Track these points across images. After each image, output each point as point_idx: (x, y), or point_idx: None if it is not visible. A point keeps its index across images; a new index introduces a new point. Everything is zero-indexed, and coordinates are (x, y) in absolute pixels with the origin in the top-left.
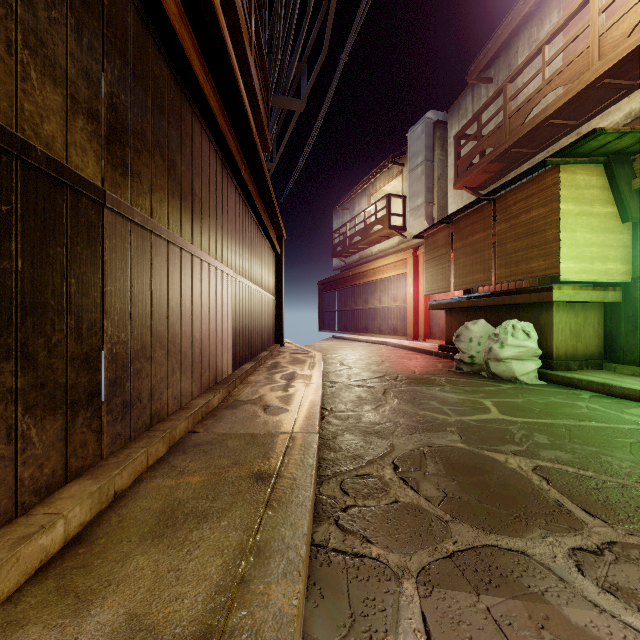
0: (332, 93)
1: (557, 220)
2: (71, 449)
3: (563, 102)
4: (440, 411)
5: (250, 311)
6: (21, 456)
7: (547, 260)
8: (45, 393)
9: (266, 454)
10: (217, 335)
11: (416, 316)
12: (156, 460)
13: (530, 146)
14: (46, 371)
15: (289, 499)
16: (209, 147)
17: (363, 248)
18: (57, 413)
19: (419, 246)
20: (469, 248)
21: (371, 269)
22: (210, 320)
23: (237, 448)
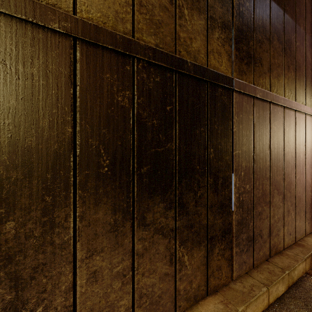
0: None
1: None
2: (210, 271)
3: None
4: None
5: None
6: (178, 274)
7: None
8: (193, 231)
9: None
10: None
11: None
12: (275, 298)
13: None
14: (194, 215)
15: None
16: None
17: None
18: (201, 245)
19: None
20: None
21: None
22: None
23: None
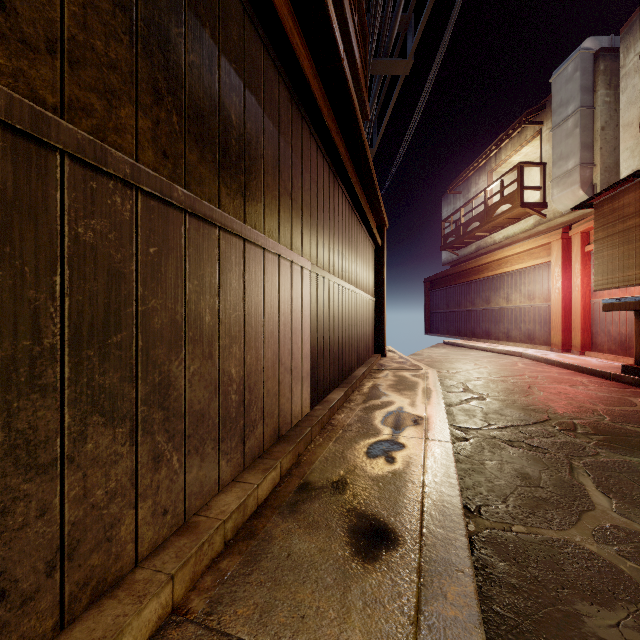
0: (446, 42)
1: None
2: None
3: None
4: None
5: (341, 318)
6: None
7: None
8: None
9: None
10: (281, 361)
11: (566, 319)
12: None
13: None
14: None
15: None
16: (263, 58)
17: (482, 236)
18: None
19: (571, 224)
20: None
21: (494, 260)
22: (266, 340)
23: None
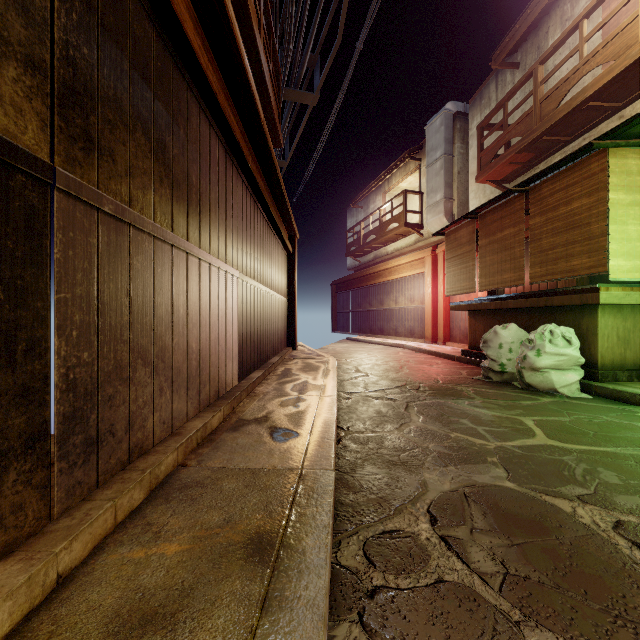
0: (346, 85)
1: (605, 211)
2: None
3: (606, 81)
4: (475, 433)
5: (259, 314)
6: None
7: (592, 257)
8: None
9: (268, 505)
10: (220, 344)
11: (435, 318)
12: (129, 512)
13: (564, 133)
14: None
15: (295, 592)
16: (210, 132)
17: (378, 247)
18: None
19: (438, 244)
20: (497, 245)
21: (387, 269)
22: (211, 327)
23: (233, 493)
